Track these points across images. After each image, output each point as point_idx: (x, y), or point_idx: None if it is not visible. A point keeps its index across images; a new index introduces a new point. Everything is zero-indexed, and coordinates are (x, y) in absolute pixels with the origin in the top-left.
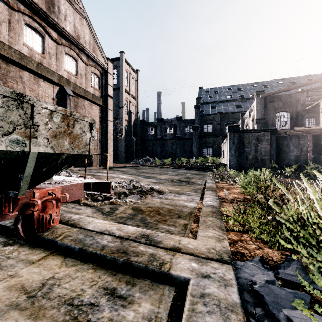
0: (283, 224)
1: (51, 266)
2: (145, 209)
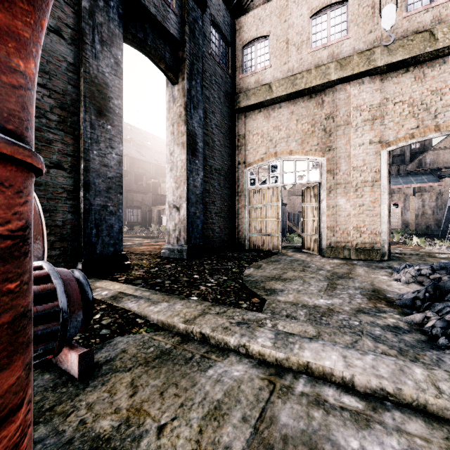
0: None
1: None
2: None
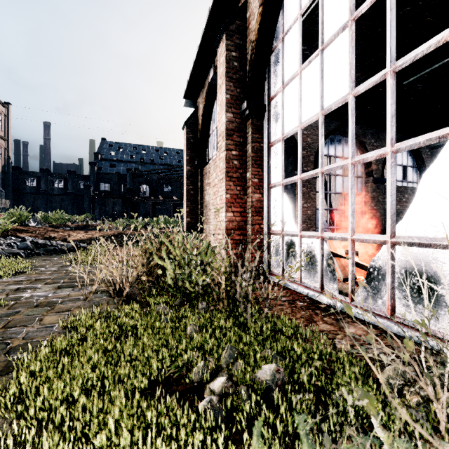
0: None
1: None
2: None
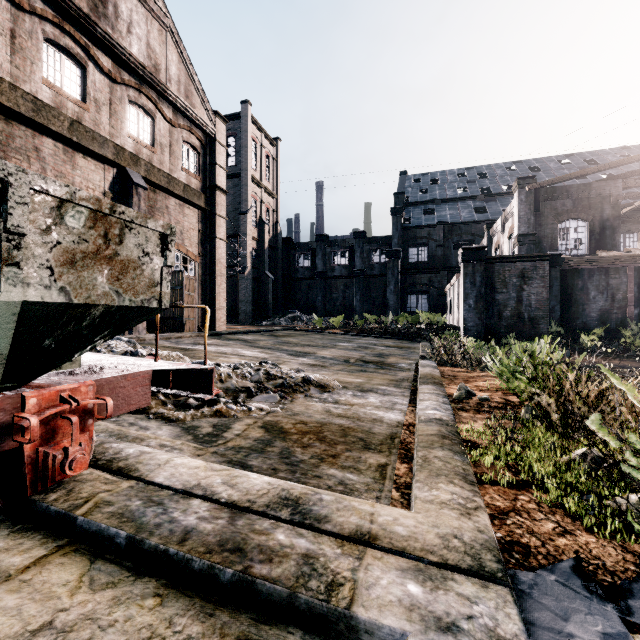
0: (631, 480)
1: (52, 588)
2: (290, 428)
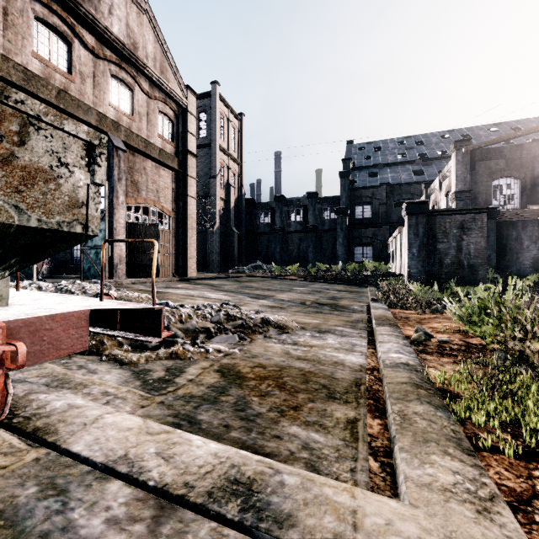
0: None
1: None
2: (247, 372)
